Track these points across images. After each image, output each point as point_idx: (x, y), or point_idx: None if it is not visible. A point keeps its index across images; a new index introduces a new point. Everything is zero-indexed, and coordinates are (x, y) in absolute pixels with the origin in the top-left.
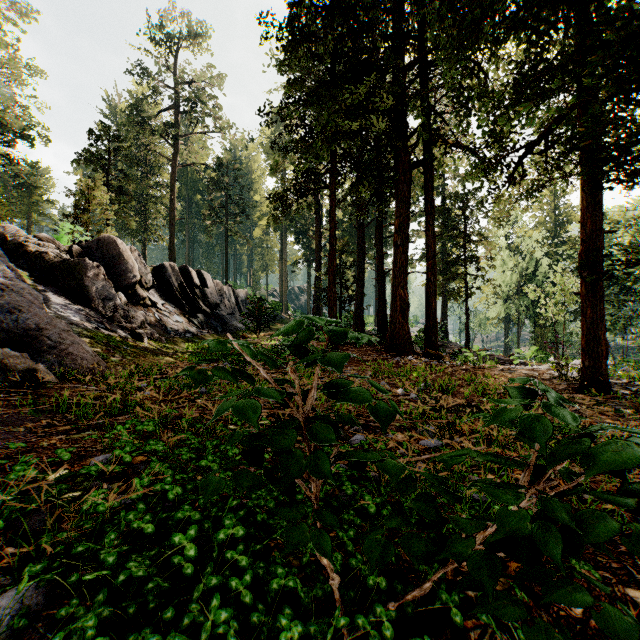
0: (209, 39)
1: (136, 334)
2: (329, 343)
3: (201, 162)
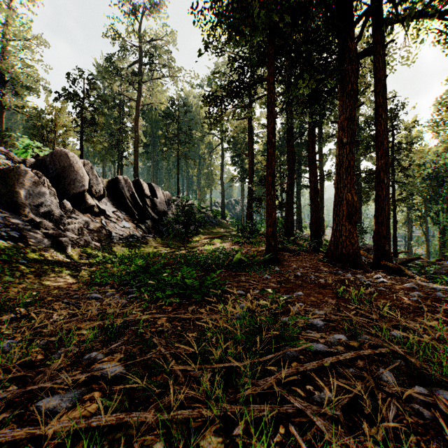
0: (164, 3)
1: (58, 242)
2: (269, 254)
3: (161, 106)
